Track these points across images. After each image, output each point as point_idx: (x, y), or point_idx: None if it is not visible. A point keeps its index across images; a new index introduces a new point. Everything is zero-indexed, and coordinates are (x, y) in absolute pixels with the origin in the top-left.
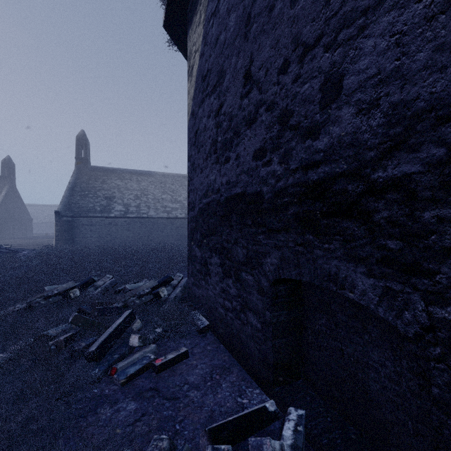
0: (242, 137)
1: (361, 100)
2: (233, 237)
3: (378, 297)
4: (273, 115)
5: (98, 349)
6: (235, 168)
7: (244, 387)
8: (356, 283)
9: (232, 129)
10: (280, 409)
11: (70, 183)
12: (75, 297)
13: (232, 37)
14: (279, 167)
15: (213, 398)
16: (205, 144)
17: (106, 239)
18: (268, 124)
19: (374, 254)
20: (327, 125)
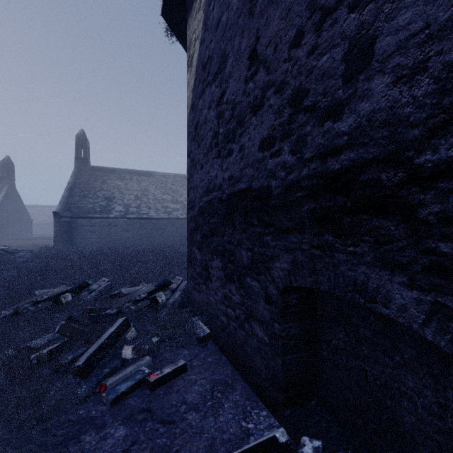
0: (246, 125)
1: (400, 65)
2: (236, 238)
3: (425, 314)
4: (284, 97)
5: (86, 363)
6: (239, 161)
7: (249, 407)
8: (393, 296)
9: (236, 118)
10: (291, 437)
11: (70, 183)
12: (66, 302)
13: (235, 16)
14: (290, 157)
15: (214, 422)
16: (205, 137)
17: (105, 240)
18: (278, 108)
19: (419, 259)
20: (352, 102)
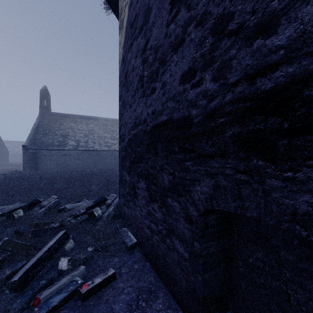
0: (168, 64)
1: None
2: (159, 164)
3: None
4: (205, 28)
5: (22, 277)
6: (161, 96)
7: None
8: None
9: (158, 59)
10: None
11: (35, 124)
12: (17, 217)
13: None
14: (212, 84)
15: None
16: (133, 82)
17: (62, 166)
18: (199, 40)
19: None
20: (292, 9)
